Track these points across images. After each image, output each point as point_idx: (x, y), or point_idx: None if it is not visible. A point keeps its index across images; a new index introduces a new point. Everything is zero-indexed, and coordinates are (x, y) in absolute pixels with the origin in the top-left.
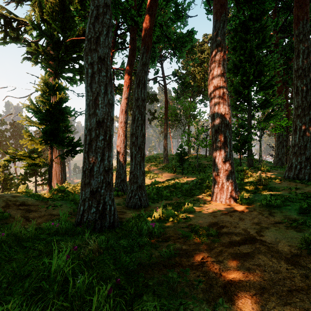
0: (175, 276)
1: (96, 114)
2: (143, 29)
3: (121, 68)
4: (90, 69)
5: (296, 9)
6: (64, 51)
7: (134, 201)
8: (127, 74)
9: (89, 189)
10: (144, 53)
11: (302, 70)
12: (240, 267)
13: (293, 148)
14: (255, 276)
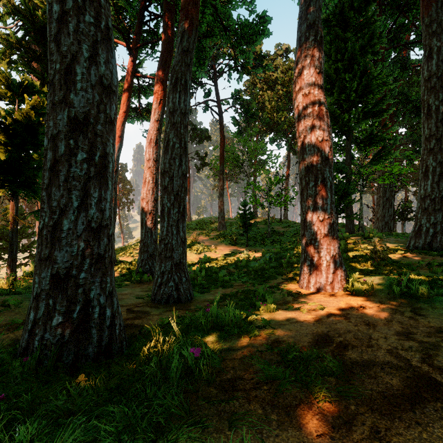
0: None
1: (69, 102)
2: None
3: (151, 76)
4: (57, 3)
5: None
6: None
7: (166, 292)
8: (159, 80)
9: (50, 271)
10: (184, 31)
11: (438, 79)
12: None
13: (423, 202)
14: None
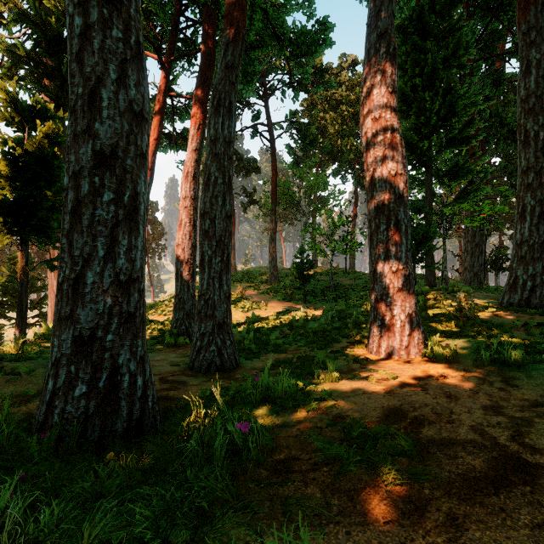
0: None
1: (94, 133)
2: None
3: (187, 95)
4: (79, 16)
5: None
6: None
7: (207, 358)
8: (197, 101)
9: (71, 332)
10: (229, 43)
11: (537, 98)
12: None
13: (519, 248)
14: None
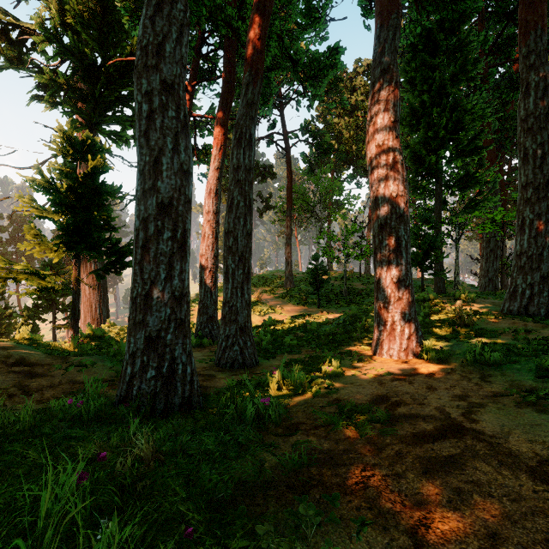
0: (312, 512)
1: (157, 190)
2: (247, 40)
3: (209, 115)
4: (146, 103)
5: (523, 10)
6: (105, 83)
7: (231, 356)
8: (219, 124)
9: (143, 333)
10: (249, 83)
11: (535, 119)
12: (440, 488)
13: (519, 259)
14: (474, 508)
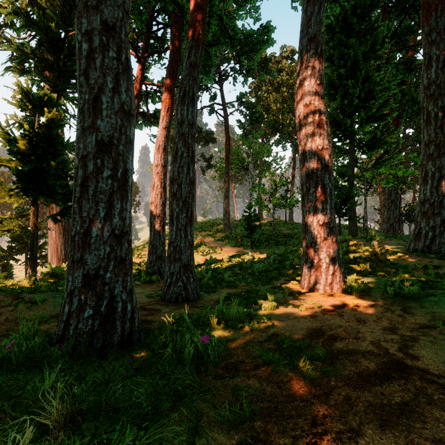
0: None
1: (96, 128)
2: (190, 9)
3: (158, 83)
4: (86, 42)
5: None
6: (68, 55)
7: (175, 292)
8: (167, 89)
9: (81, 271)
10: (192, 47)
11: (437, 86)
12: None
13: (422, 206)
14: None
